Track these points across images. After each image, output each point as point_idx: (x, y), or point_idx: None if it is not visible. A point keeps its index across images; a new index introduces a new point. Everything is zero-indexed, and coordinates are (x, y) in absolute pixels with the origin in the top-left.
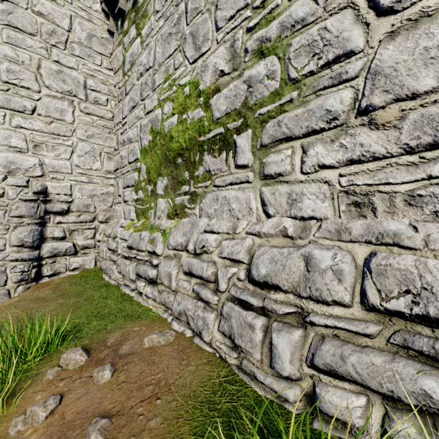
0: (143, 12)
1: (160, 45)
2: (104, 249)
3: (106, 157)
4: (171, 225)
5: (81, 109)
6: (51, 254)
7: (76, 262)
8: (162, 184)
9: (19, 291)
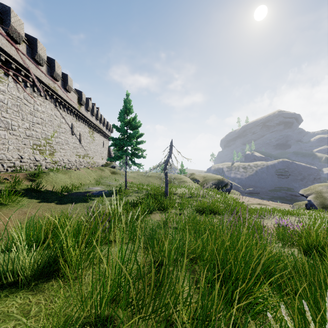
0: None
1: None
2: None
3: None
4: None
5: None
6: None
7: None
8: None
9: None
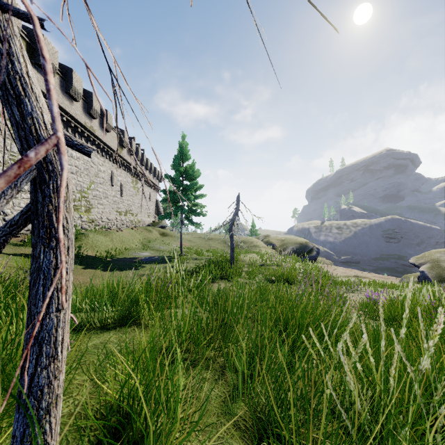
0: None
1: None
2: None
3: None
4: None
5: None
6: None
7: None
8: None
9: None
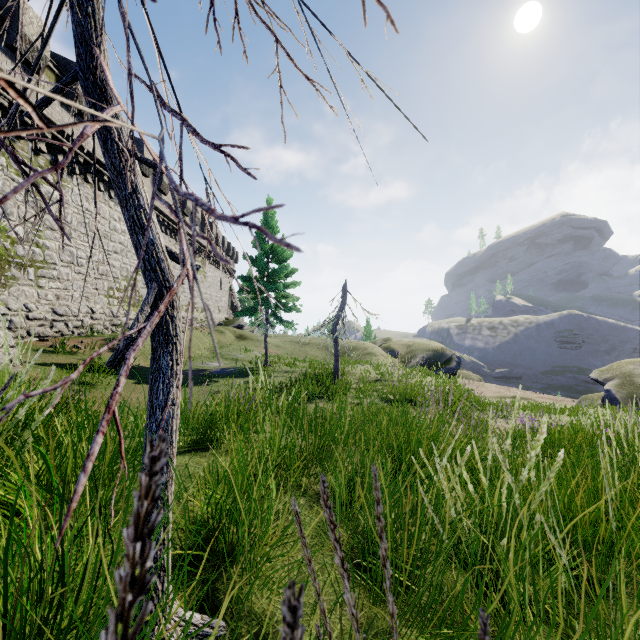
0: None
1: None
2: None
3: None
4: None
5: None
6: None
7: None
8: None
9: None
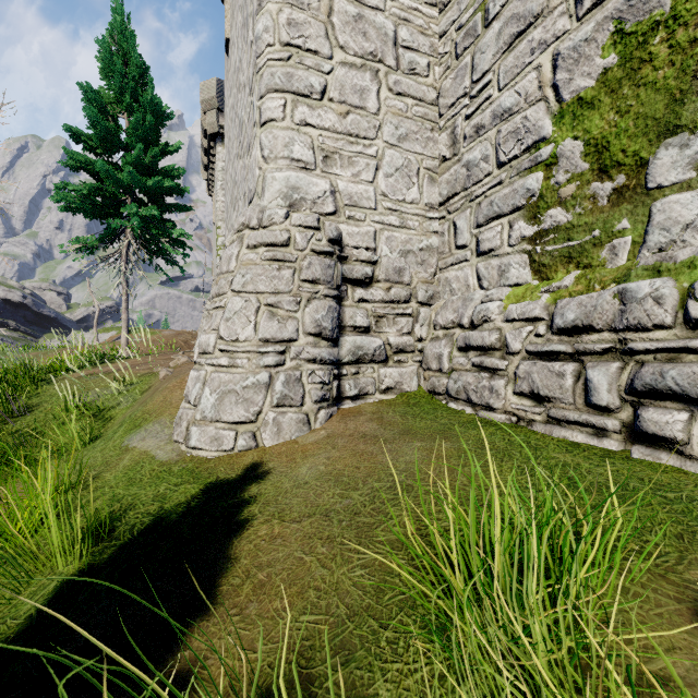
0: None
1: None
2: (445, 351)
3: (426, 178)
4: None
5: (389, 86)
6: (352, 356)
7: (389, 376)
8: (689, 152)
9: (321, 420)
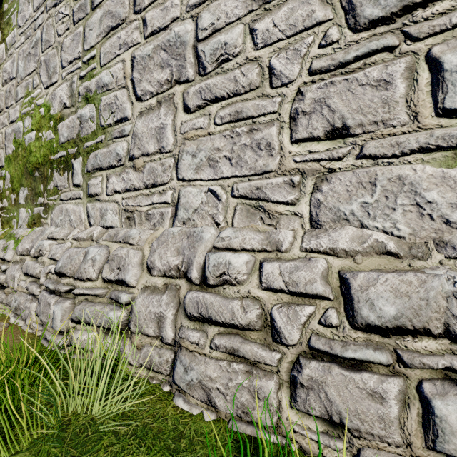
0: (7, 19)
1: (22, 60)
2: None
3: None
4: (25, 233)
5: None
6: None
7: None
8: (24, 194)
9: None
